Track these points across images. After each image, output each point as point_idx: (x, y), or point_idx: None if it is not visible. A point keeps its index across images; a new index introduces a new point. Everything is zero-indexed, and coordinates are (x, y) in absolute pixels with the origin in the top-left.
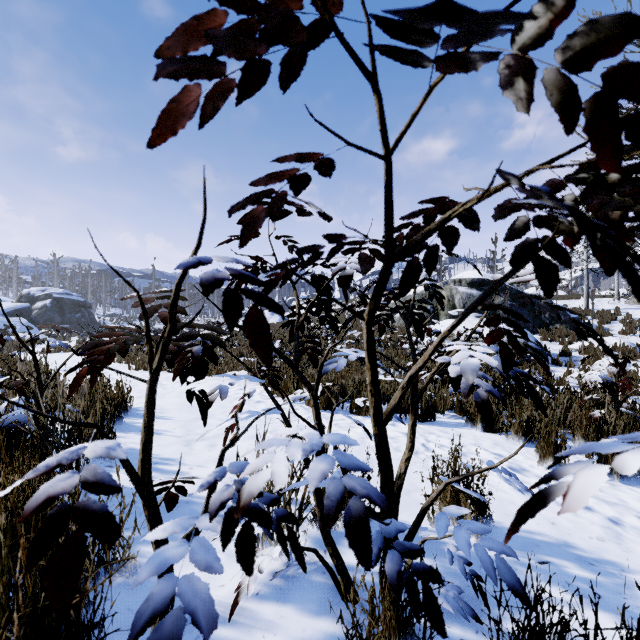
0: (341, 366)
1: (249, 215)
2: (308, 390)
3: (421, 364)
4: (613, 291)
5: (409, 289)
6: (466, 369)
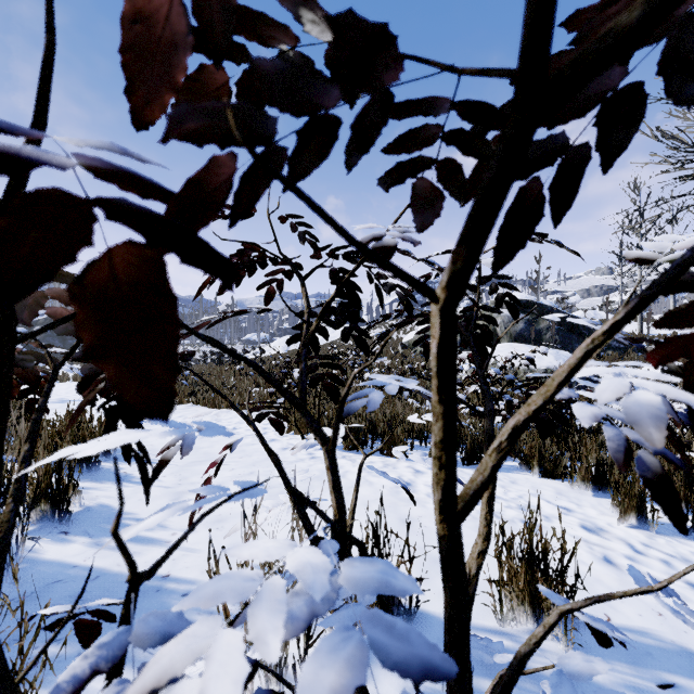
0: (374, 403)
1: (132, 2)
2: (320, 442)
3: (539, 403)
4: None
5: (512, 254)
6: (640, 415)
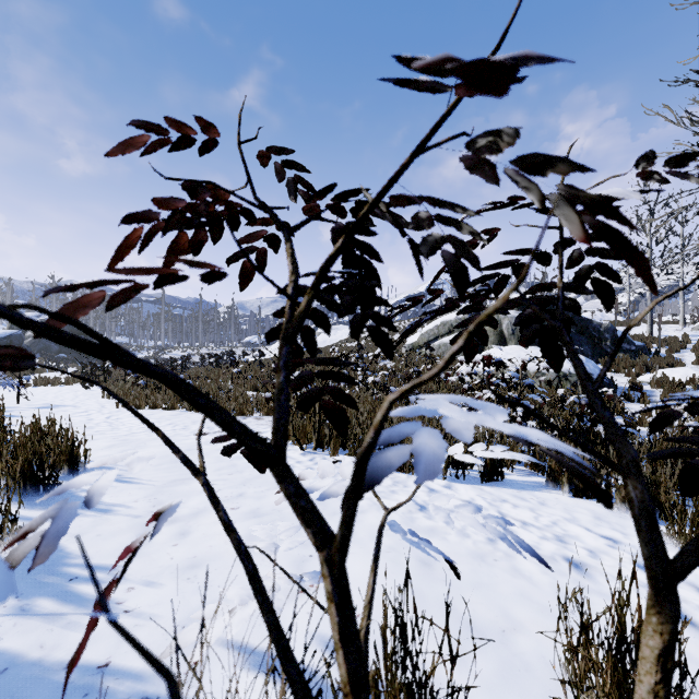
0: (430, 461)
1: None
2: (314, 541)
3: None
4: (674, 317)
5: None
6: None
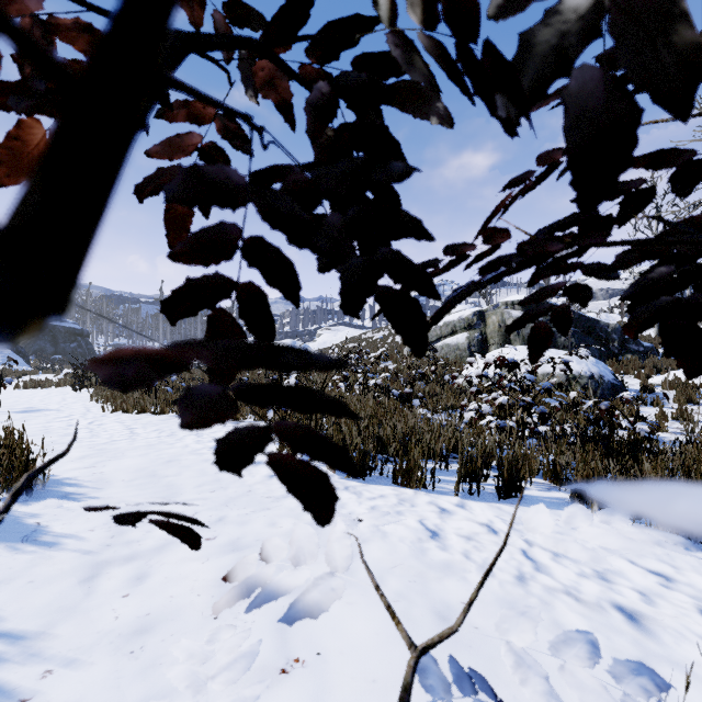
0: None
1: None
2: None
3: None
4: None
5: None
6: None
